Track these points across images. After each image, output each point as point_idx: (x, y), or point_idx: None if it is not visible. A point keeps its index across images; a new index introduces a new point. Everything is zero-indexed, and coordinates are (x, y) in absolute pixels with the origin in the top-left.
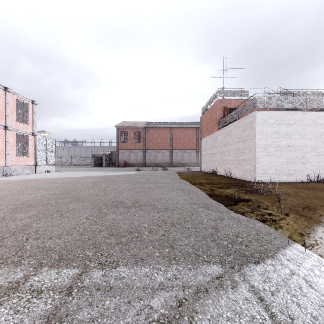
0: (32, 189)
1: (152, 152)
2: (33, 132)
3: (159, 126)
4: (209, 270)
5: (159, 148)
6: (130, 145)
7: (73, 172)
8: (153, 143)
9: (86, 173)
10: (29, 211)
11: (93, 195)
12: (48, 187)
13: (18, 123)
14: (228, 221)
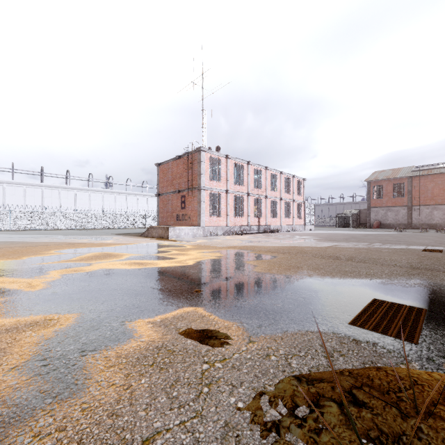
0: (332, 236)
1: (423, 209)
2: (304, 201)
3: (436, 172)
4: (418, 246)
5: (436, 202)
6: (386, 201)
7: (331, 231)
8: (425, 197)
9: (344, 232)
10: (351, 239)
11: (371, 239)
12: (339, 236)
13: (297, 196)
14: (442, 245)
